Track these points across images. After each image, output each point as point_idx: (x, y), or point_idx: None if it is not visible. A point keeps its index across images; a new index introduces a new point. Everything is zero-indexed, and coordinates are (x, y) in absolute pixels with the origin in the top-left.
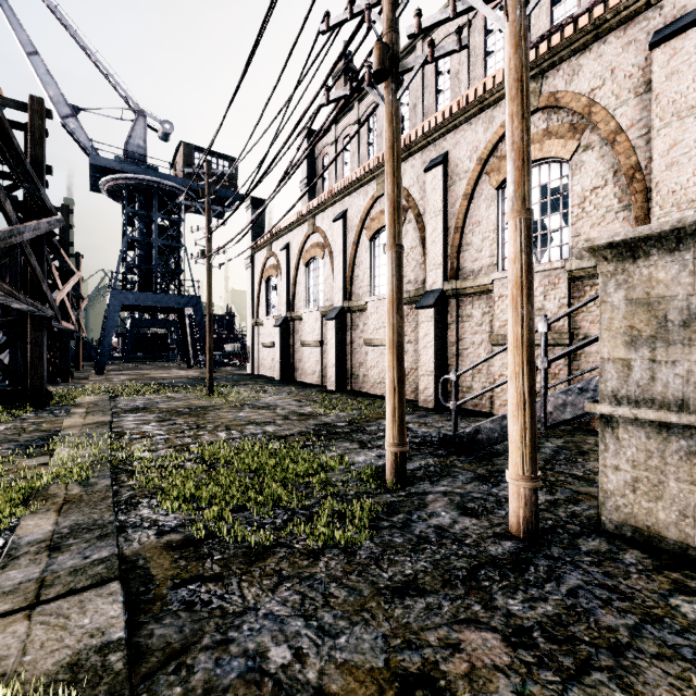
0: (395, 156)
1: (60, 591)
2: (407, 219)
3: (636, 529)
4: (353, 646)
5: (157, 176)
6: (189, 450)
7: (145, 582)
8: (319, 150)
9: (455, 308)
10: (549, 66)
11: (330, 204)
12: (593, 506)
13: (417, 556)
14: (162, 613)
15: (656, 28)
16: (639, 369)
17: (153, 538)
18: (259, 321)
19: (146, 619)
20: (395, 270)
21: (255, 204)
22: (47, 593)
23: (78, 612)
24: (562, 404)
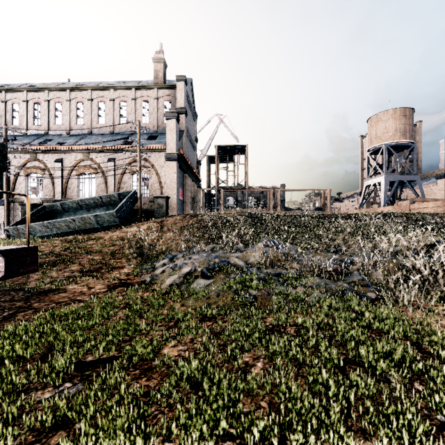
0: None
1: None
2: None
3: None
4: None
5: None
6: None
7: None
8: None
9: (13, 206)
10: (38, 153)
11: None
12: None
13: None
14: None
15: (57, 158)
16: None
17: None
18: None
19: None
20: None
21: None
22: None
23: None
24: None
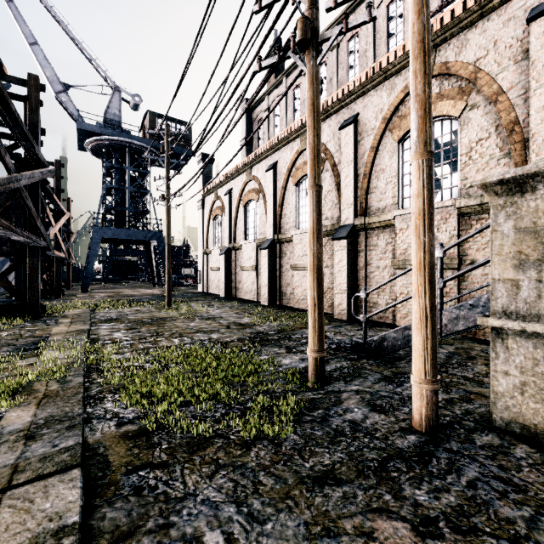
0: (315, 111)
1: (29, 476)
2: (325, 168)
3: (524, 426)
4: (279, 533)
5: (129, 138)
6: (149, 353)
7: (103, 468)
8: (255, 116)
9: (363, 239)
10: (442, 41)
11: (263, 158)
12: (483, 404)
13: (334, 447)
14: (114, 497)
15: (532, 6)
16: (527, 288)
17: (113, 429)
18: (208, 250)
19: (100, 502)
20: (315, 206)
21: (204, 159)
22: (18, 478)
23: (42, 497)
24: (456, 317)
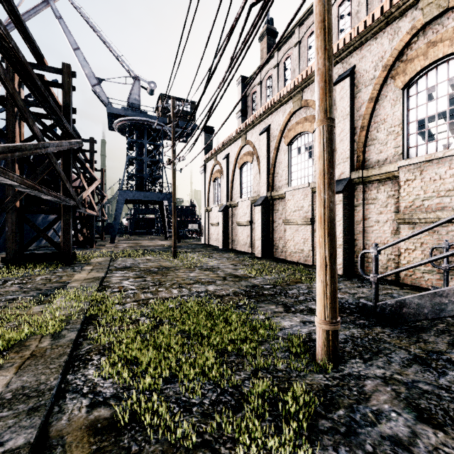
0: (326, 28)
1: None
2: None
3: None
4: None
5: (146, 117)
6: (147, 305)
7: None
8: (249, 90)
9: (361, 193)
10: None
11: (257, 123)
12: None
13: None
14: None
15: None
16: None
17: (84, 412)
18: (209, 208)
19: None
20: (326, 144)
21: (206, 130)
22: None
23: None
24: None
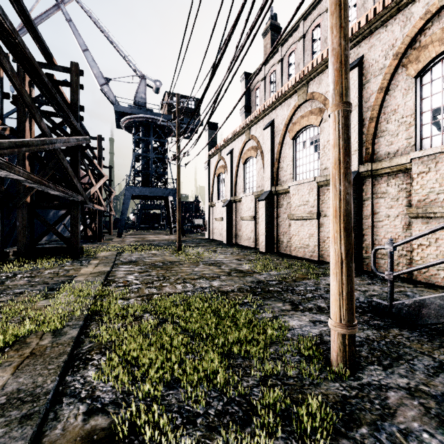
0: (342, 4)
1: None
2: (323, 118)
3: None
4: None
5: (151, 115)
6: (151, 301)
7: None
8: (253, 86)
9: (369, 186)
10: None
11: (261, 118)
12: None
13: None
14: None
15: None
16: None
17: (80, 420)
18: (213, 203)
19: None
20: (342, 130)
21: (210, 127)
22: None
23: None
24: None
